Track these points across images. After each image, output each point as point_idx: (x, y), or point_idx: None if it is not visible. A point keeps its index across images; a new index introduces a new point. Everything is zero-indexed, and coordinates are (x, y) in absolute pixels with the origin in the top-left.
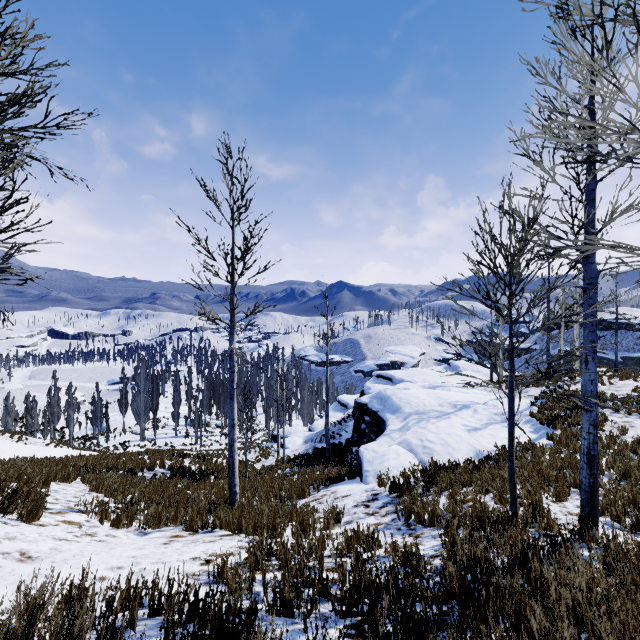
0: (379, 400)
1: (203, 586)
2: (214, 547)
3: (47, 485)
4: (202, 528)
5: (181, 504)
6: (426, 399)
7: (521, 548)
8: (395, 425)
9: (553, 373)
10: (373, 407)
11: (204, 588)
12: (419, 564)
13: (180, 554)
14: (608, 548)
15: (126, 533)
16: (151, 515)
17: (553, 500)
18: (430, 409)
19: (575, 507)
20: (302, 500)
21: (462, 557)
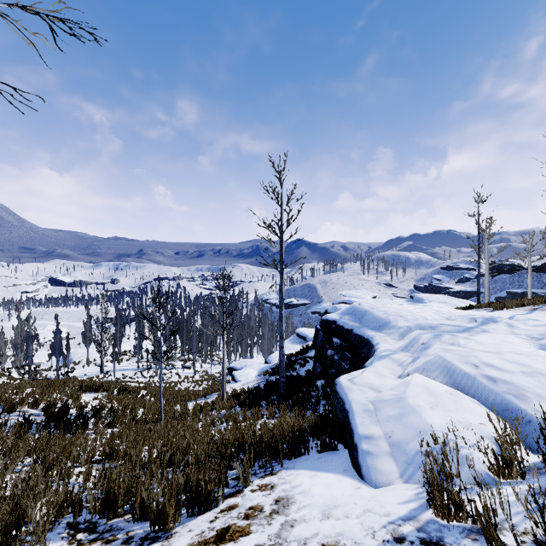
0: (352, 316)
1: None
2: None
3: None
4: None
5: None
6: (422, 312)
7: None
8: (389, 344)
9: None
10: (345, 325)
11: None
12: None
13: None
14: None
15: None
16: None
17: None
18: (438, 323)
19: None
20: (195, 519)
21: None
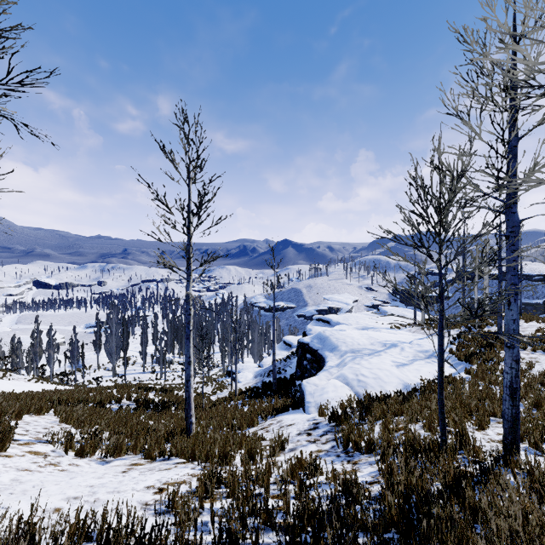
0: (319, 340)
1: (153, 516)
2: (168, 475)
3: (20, 417)
4: (159, 456)
5: (141, 434)
6: (360, 339)
7: (454, 476)
8: (333, 361)
9: (482, 312)
10: (314, 346)
11: (154, 519)
12: (358, 492)
13: (136, 483)
14: (532, 474)
15: (89, 462)
16: (113, 445)
17: (476, 428)
18: (363, 347)
19: (496, 434)
20: (251, 428)
21: (400, 486)
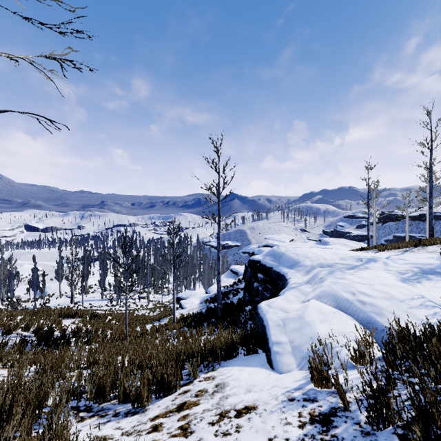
0: (272, 257)
1: None
2: None
3: None
4: None
5: None
6: (324, 254)
7: None
8: (298, 278)
9: None
10: (267, 264)
11: None
12: None
13: None
14: None
15: None
16: None
17: None
18: (334, 262)
19: None
20: (162, 400)
21: None
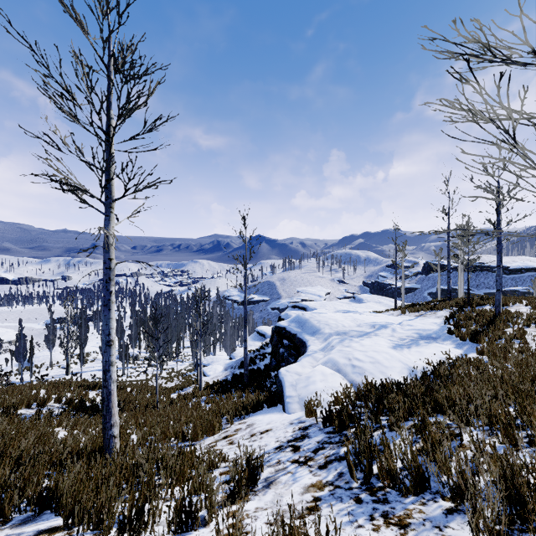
0: (297, 323)
1: None
2: None
3: None
4: (23, 510)
5: (1, 467)
6: (344, 321)
7: None
8: (316, 346)
9: None
10: (292, 330)
11: None
12: None
13: None
14: None
15: None
16: None
17: None
18: (350, 329)
19: None
20: (210, 437)
21: None
